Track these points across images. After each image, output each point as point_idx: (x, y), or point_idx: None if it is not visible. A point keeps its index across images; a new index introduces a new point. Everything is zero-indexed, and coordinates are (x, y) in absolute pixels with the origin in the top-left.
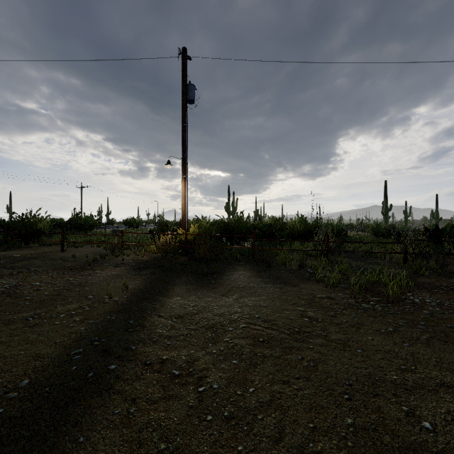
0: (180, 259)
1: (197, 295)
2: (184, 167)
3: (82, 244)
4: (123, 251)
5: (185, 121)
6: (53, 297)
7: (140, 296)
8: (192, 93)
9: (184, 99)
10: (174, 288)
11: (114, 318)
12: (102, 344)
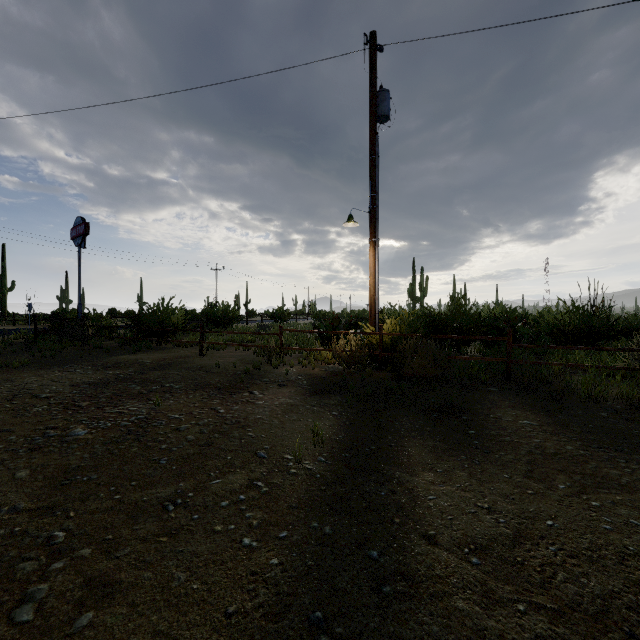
0: (375, 377)
1: (467, 470)
2: (373, 225)
3: (225, 345)
4: (282, 359)
5: (374, 151)
6: (201, 449)
7: (350, 462)
8: (385, 105)
9: (372, 116)
10: (402, 443)
11: (329, 531)
12: None
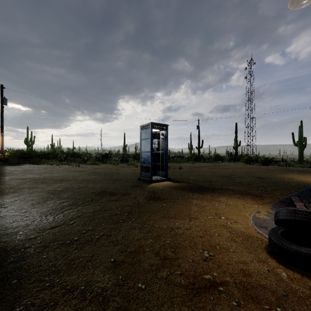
0: (2, 164)
1: (14, 166)
2: (2, 130)
3: None
4: None
5: (2, 113)
6: None
7: None
8: (6, 102)
9: (2, 104)
10: (6, 166)
11: None
12: None
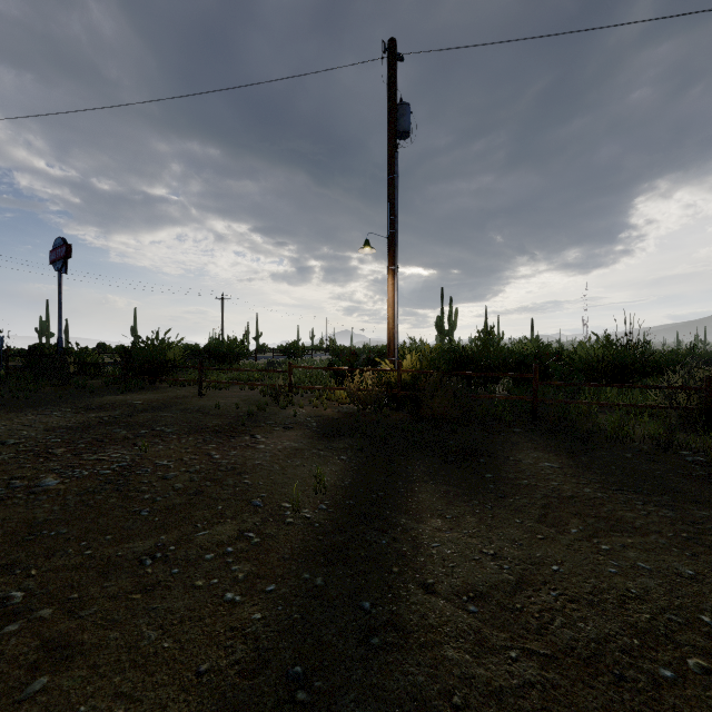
0: (393, 418)
1: (477, 515)
2: (392, 252)
3: (228, 384)
4: (291, 399)
5: (394, 170)
6: (190, 499)
7: (354, 509)
8: (405, 120)
9: (391, 131)
10: (413, 489)
11: (321, 582)
12: (319, 705)
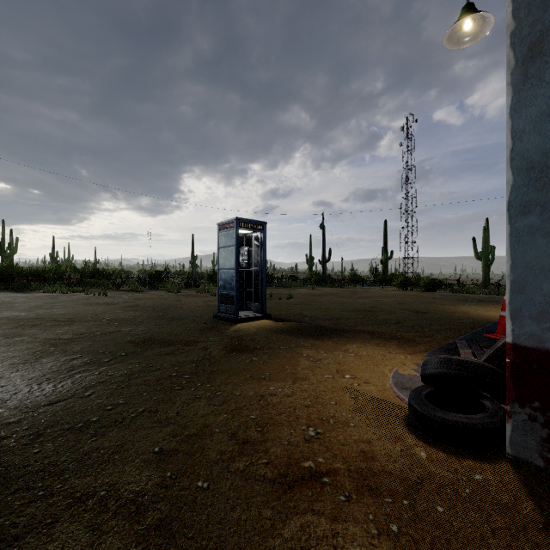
0: None
1: None
2: None
3: None
4: None
5: None
6: None
7: None
8: None
9: None
10: None
11: None
12: None
